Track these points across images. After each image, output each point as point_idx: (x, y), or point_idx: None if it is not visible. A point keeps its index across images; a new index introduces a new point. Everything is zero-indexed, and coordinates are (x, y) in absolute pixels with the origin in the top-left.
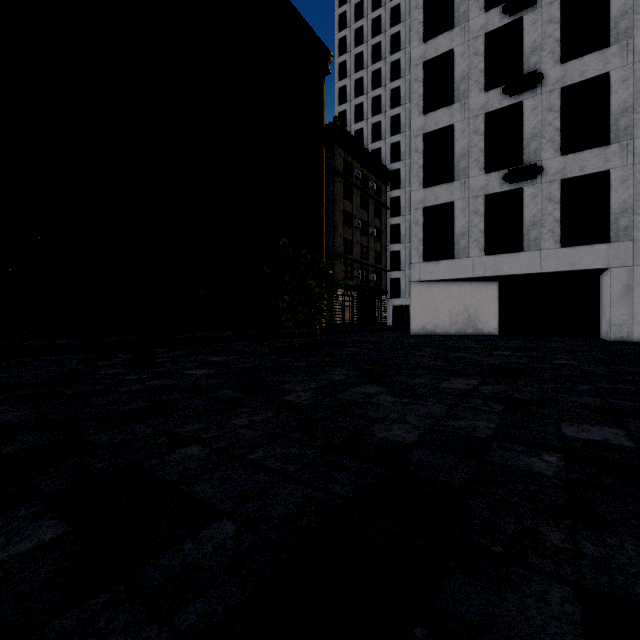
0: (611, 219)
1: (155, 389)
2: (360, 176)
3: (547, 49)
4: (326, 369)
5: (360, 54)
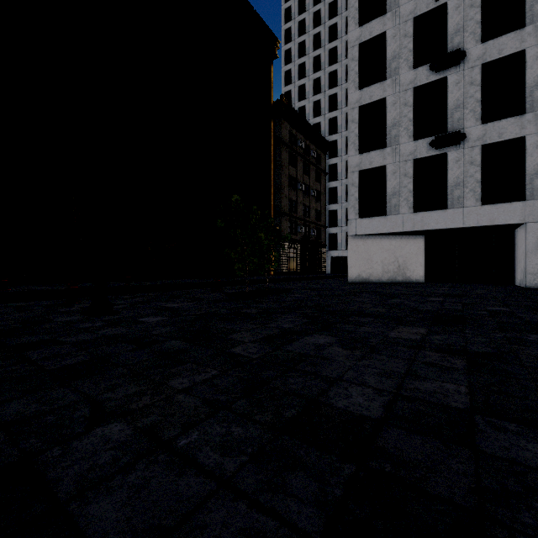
0: (526, 180)
1: (102, 339)
2: (303, 146)
3: (469, 30)
4: (275, 316)
5: (303, 42)
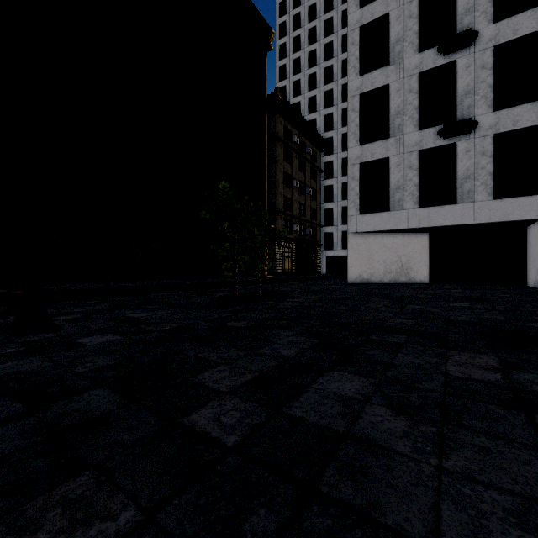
0: None
1: None
2: (298, 142)
3: (480, 9)
4: (270, 333)
5: (298, 37)
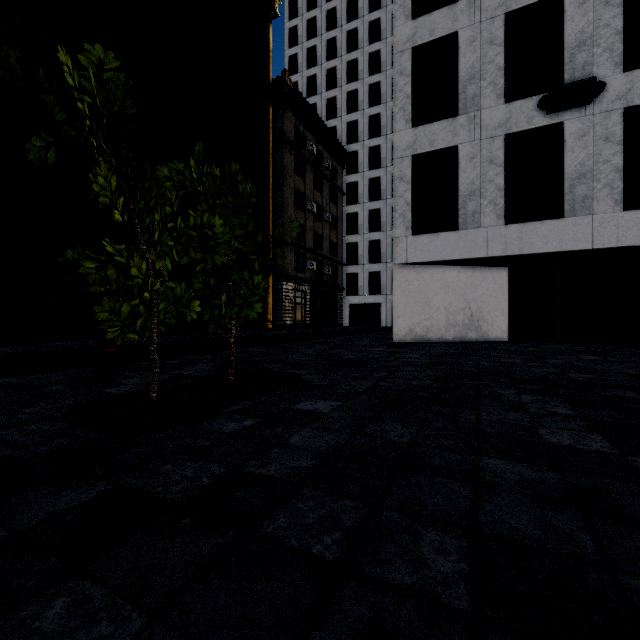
0: None
1: None
2: (314, 150)
3: None
4: None
5: (313, 20)
